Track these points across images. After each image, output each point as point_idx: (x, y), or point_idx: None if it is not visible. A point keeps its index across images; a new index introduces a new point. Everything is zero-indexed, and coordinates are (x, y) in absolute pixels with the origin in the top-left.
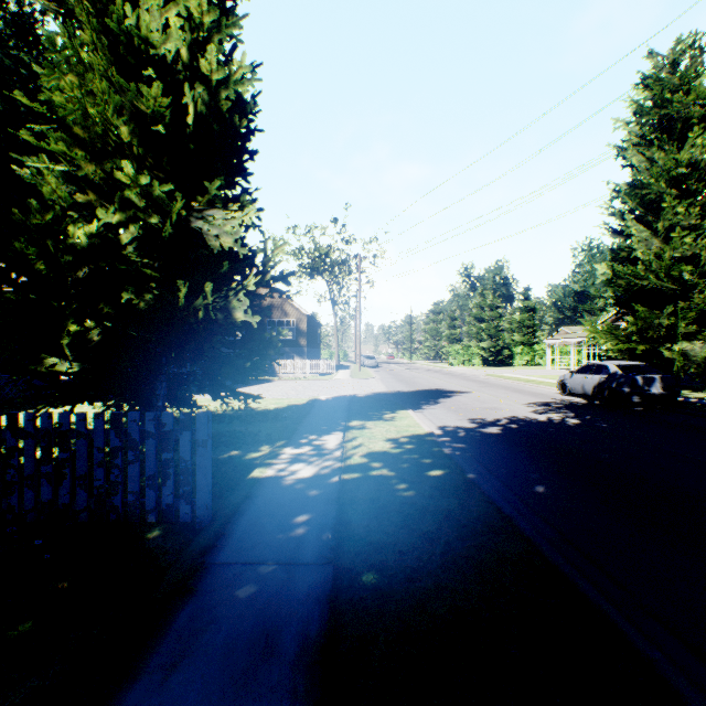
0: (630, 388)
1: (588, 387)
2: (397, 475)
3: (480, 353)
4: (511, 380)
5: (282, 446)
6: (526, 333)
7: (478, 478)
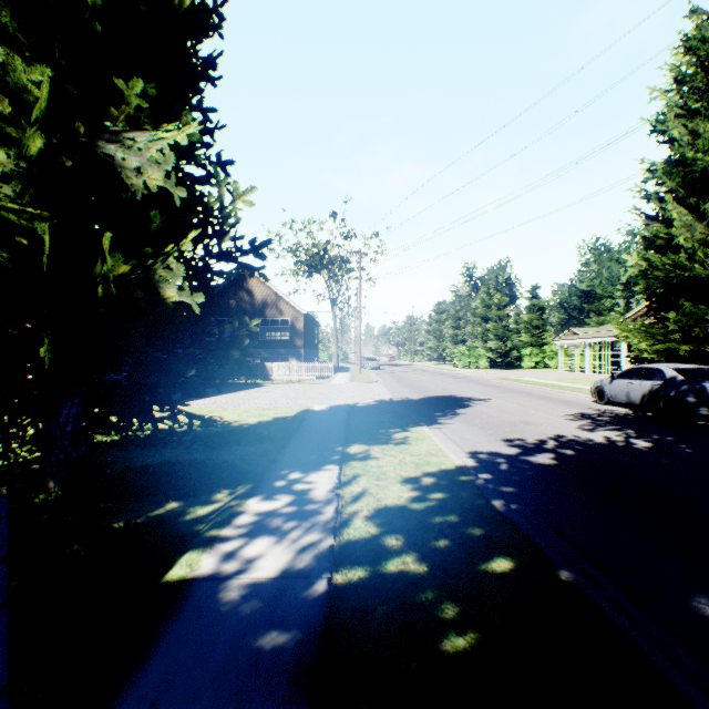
0: (696, 398)
1: (635, 395)
2: (434, 576)
3: (487, 354)
4: (528, 384)
5: (246, 495)
6: (535, 334)
7: (583, 583)
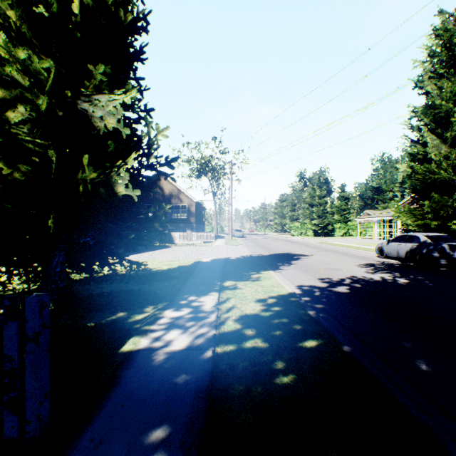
0: (439, 253)
1: (402, 252)
2: (272, 349)
3: (312, 228)
4: (337, 246)
5: (163, 308)
6: (343, 214)
7: (355, 352)
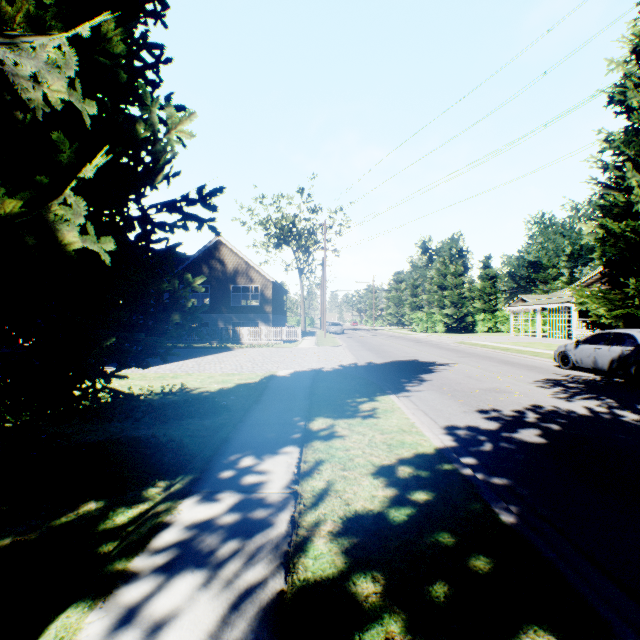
0: None
1: (603, 361)
2: None
3: (443, 320)
4: (487, 348)
5: (180, 494)
6: (487, 301)
7: None
